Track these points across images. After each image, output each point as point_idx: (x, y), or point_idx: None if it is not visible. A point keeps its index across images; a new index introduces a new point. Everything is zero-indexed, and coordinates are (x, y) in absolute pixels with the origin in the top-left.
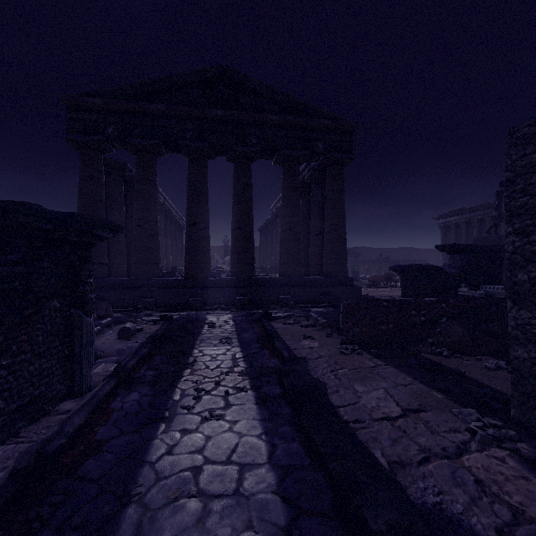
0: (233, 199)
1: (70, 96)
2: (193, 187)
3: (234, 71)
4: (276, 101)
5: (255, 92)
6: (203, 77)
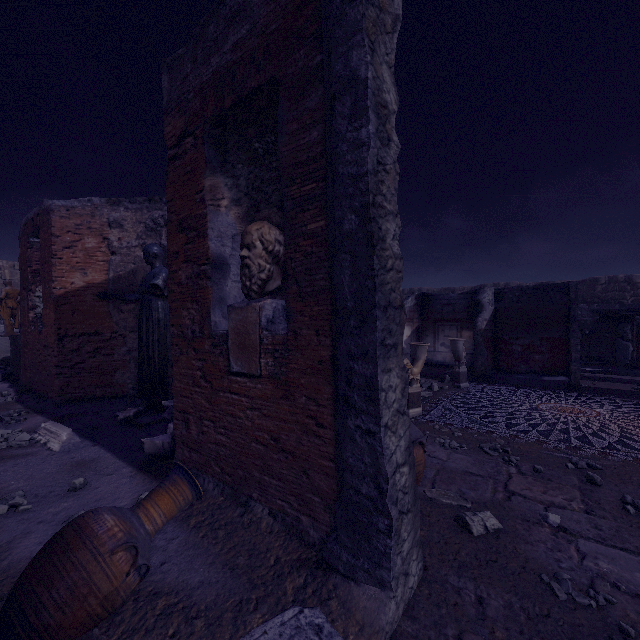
0: None
1: None
2: None
3: None
4: None
5: None
6: None
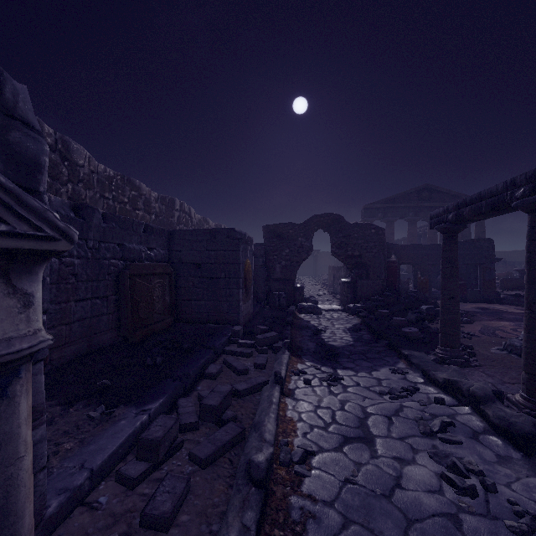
0: (428, 239)
1: (368, 205)
2: (412, 235)
3: (432, 185)
4: (450, 194)
5: (440, 192)
6: (417, 189)
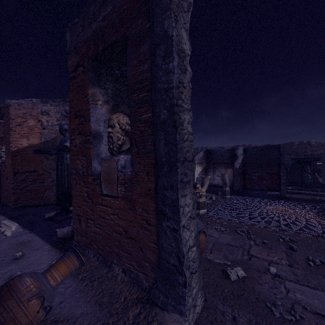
0: None
1: None
2: None
3: None
4: None
5: None
6: None
